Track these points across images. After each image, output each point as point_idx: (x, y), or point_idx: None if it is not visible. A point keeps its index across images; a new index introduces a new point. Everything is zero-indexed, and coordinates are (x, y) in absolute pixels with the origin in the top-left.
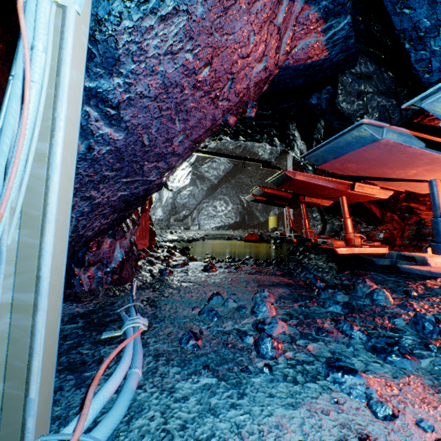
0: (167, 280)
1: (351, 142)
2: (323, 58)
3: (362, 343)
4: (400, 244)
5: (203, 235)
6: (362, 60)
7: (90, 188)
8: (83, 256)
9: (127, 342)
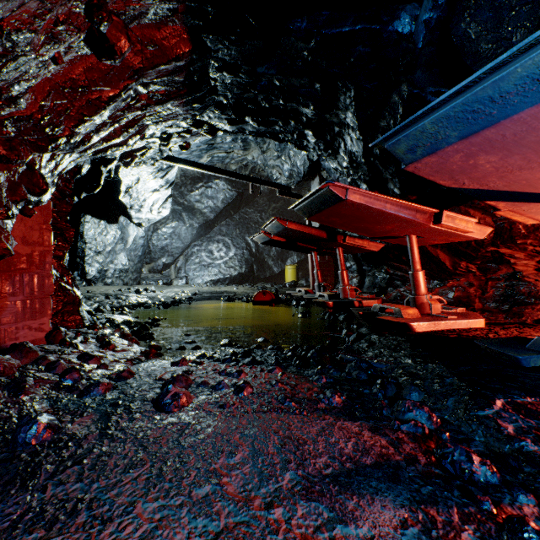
0: (5, 484)
1: None
2: None
3: None
4: (482, 308)
5: (191, 294)
6: None
7: None
8: None
9: None
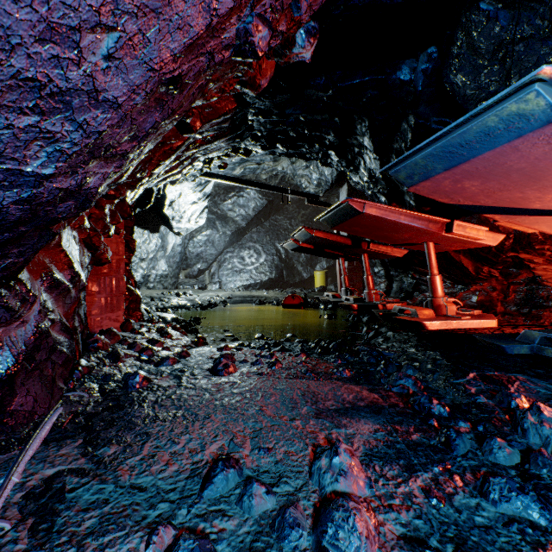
0: (130, 404)
1: (494, 129)
2: None
3: None
4: (503, 311)
5: (225, 297)
6: None
7: None
8: None
9: None
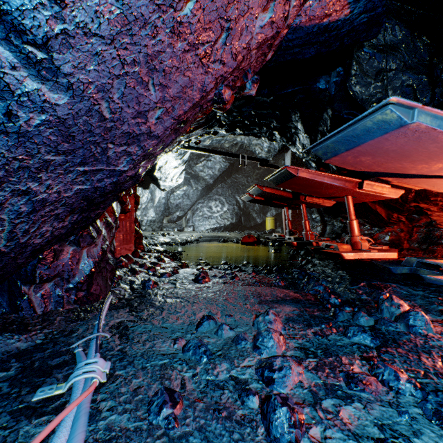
0: (149, 295)
1: (371, 128)
2: (343, 17)
3: (417, 404)
4: (408, 247)
5: (197, 237)
6: (389, 25)
7: (25, 178)
8: (32, 270)
9: (63, 417)
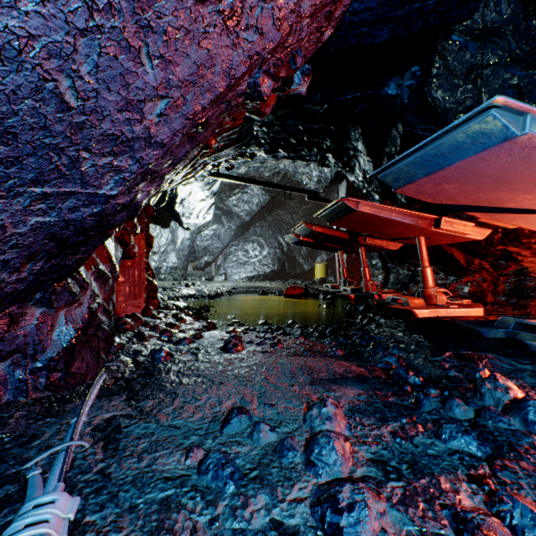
0: (158, 372)
1: (463, 143)
2: None
3: None
4: (493, 301)
5: (230, 288)
6: None
7: None
8: None
9: None
